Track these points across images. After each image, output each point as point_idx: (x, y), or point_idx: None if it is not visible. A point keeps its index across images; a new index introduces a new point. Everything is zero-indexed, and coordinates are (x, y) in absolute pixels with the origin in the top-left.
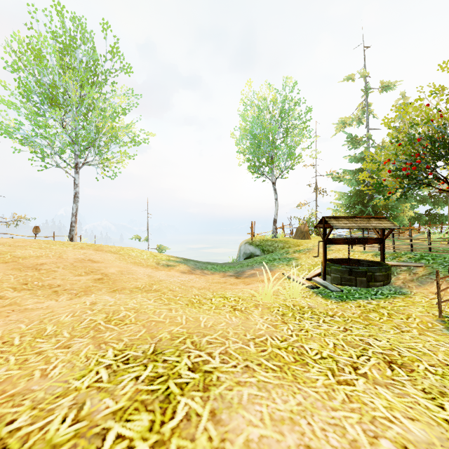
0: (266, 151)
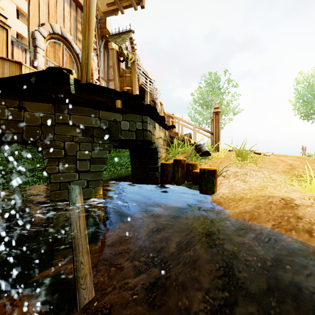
0: (313, 106)
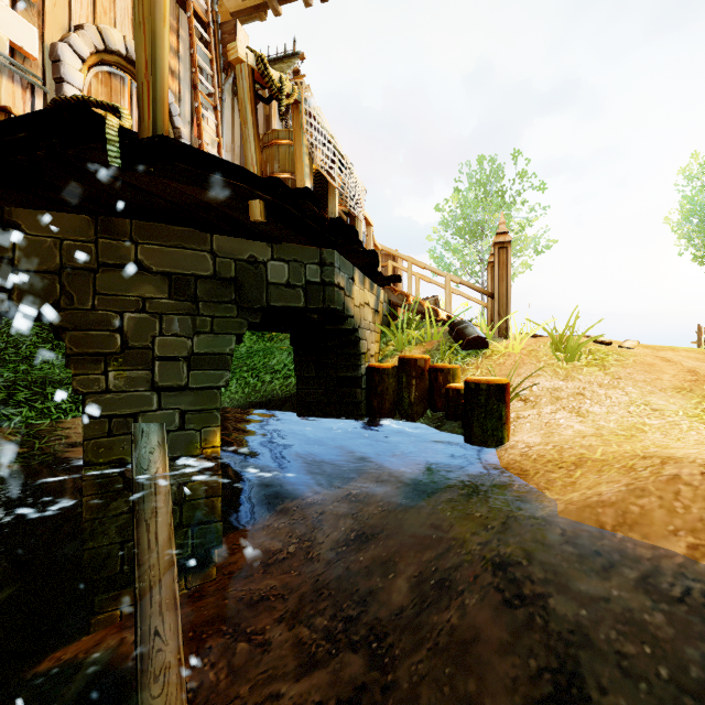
0: None
